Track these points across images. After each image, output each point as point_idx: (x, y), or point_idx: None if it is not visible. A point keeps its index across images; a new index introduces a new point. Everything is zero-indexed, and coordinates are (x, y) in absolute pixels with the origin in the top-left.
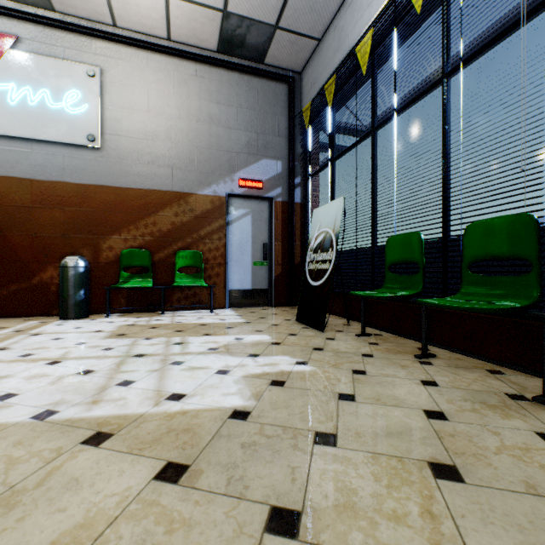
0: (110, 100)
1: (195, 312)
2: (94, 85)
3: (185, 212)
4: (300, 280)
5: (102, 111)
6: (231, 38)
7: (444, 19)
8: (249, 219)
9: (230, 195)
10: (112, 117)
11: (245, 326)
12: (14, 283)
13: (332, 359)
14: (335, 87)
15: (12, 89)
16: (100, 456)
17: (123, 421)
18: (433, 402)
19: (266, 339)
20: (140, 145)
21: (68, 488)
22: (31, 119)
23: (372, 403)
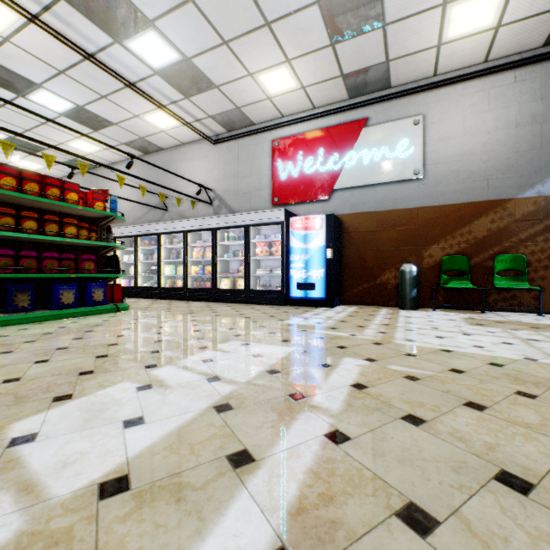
0: (429, 137)
1: (517, 314)
2: (417, 130)
3: (501, 218)
4: None
5: (423, 148)
6: None
7: None
8: None
9: None
10: (431, 150)
11: None
12: (365, 282)
13: None
14: None
15: (365, 154)
16: None
17: None
18: None
19: None
20: (455, 166)
21: None
22: (375, 170)
23: None
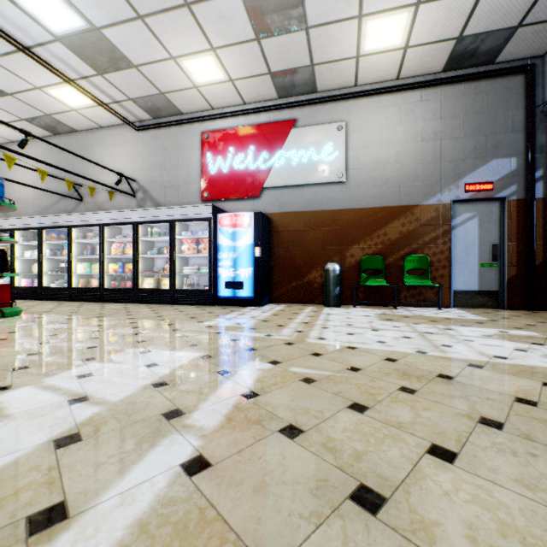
0: (351, 143)
1: (422, 308)
2: (341, 136)
3: (410, 222)
4: (541, 282)
5: (346, 153)
6: (459, 56)
7: None
8: (474, 222)
9: (454, 201)
10: (353, 156)
11: (495, 323)
12: (294, 281)
13: None
14: None
15: (293, 155)
16: (490, 372)
17: (478, 362)
18: None
19: (535, 334)
20: (373, 172)
21: (491, 379)
22: (303, 171)
23: None
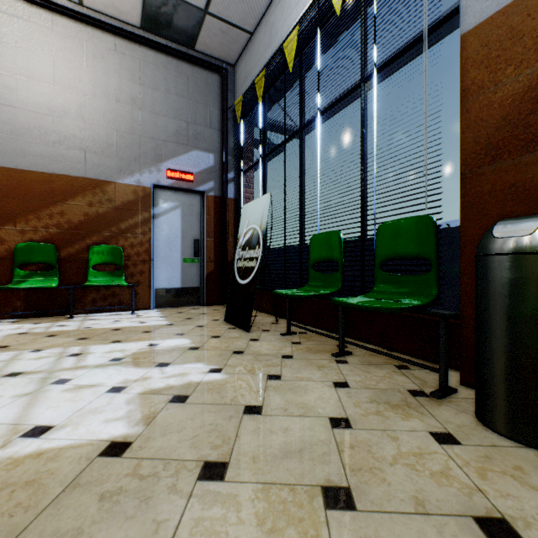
0: (0, 62)
1: (113, 314)
2: None
3: (101, 202)
4: None
5: None
6: (156, 16)
7: (361, 24)
8: (178, 213)
9: (156, 186)
10: (4, 83)
11: (166, 329)
12: None
13: (250, 364)
14: (265, 82)
15: None
16: None
17: None
18: (340, 407)
19: (185, 343)
20: (42, 121)
21: None
22: None
23: (279, 414)
